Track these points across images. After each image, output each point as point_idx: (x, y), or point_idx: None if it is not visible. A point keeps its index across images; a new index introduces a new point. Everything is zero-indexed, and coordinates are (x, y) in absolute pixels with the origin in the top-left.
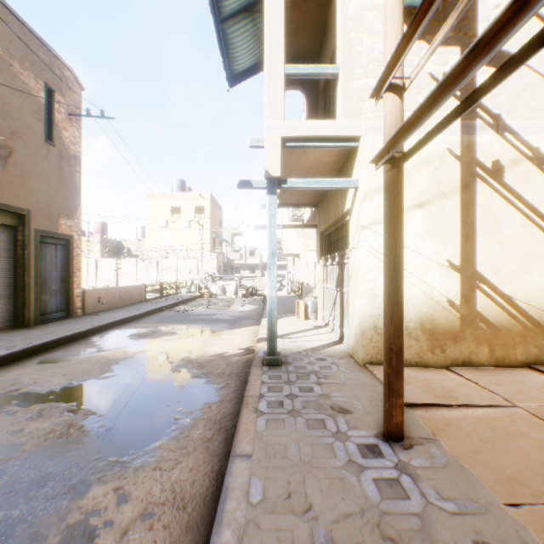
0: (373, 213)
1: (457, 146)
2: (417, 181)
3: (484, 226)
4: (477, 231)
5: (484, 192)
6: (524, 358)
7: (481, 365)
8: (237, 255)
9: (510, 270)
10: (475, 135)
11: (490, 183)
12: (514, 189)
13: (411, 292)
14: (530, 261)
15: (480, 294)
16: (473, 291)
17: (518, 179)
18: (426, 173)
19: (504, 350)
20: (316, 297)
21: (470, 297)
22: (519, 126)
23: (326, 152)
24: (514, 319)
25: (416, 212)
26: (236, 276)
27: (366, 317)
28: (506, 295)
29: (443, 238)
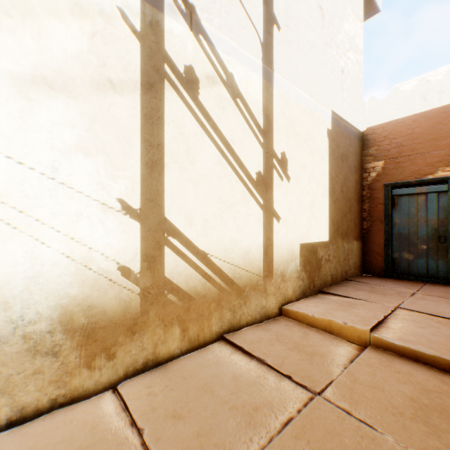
0: None
1: (137, 16)
2: (57, 37)
3: (177, 154)
4: (166, 159)
5: (177, 105)
6: (220, 327)
7: (172, 356)
8: None
9: (206, 218)
10: (164, 15)
11: (184, 95)
12: (211, 115)
13: (42, 260)
14: (226, 207)
15: (171, 252)
16: (162, 248)
17: (214, 104)
18: (77, 31)
19: (200, 324)
20: None
21: (157, 259)
22: (216, 37)
23: None
24: (211, 280)
25: (55, 99)
26: None
27: None
28: (202, 251)
29: (112, 160)
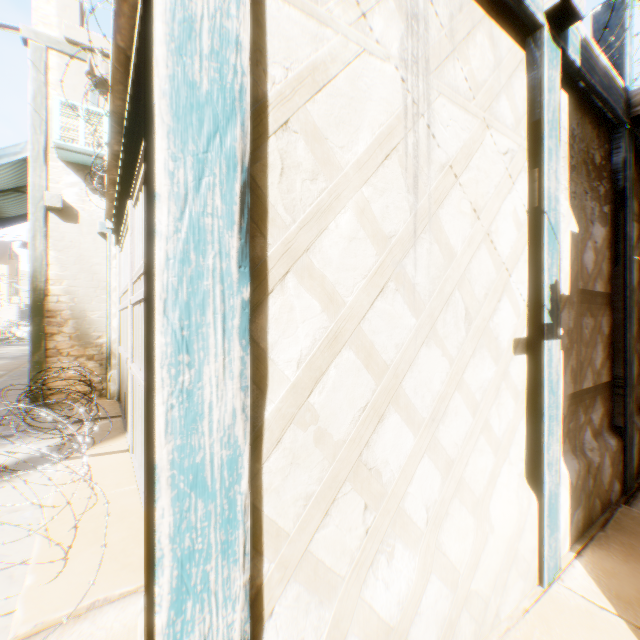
0: None
1: None
2: None
3: None
4: None
5: None
6: None
7: None
8: None
9: None
10: None
11: None
12: None
13: None
14: None
15: None
16: None
17: None
18: None
19: None
20: None
21: None
22: None
23: None
24: None
25: None
26: None
27: None
28: None
29: None
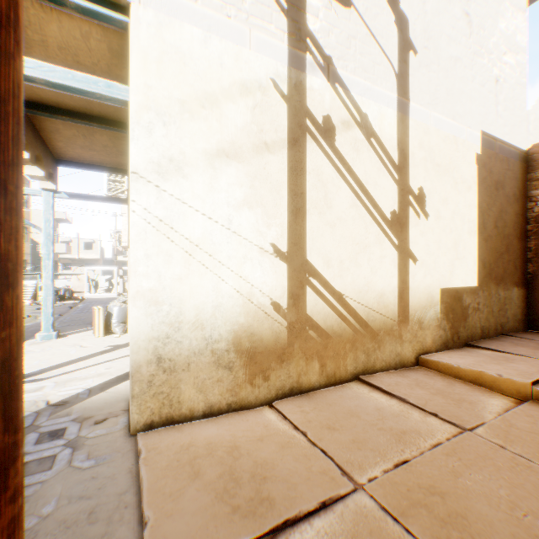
0: (155, 153)
1: (285, 81)
2: (231, 116)
3: (316, 200)
4: (308, 206)
5: (316, 155)
6: (355, 368)
7: (312, 388)
8: (63, 247)
9: (342, 260)
10: (306, 74)
11: (322, 144)
12: (346, 159)
13: (222, 293)
14: (361, 249)
15: (312, 292)
16: (304, 287)
17: (349, 147)
18: (243, 108)
19: (336, 362)
20: (126, 300)
21: (300, 297)
22: (351, 81)
23: (80, 36)
24: (346, 321)
25: (229, 166)
26: (36, 274)
27: (141, 342)
28: (338, 291)
29: (267, 211)
